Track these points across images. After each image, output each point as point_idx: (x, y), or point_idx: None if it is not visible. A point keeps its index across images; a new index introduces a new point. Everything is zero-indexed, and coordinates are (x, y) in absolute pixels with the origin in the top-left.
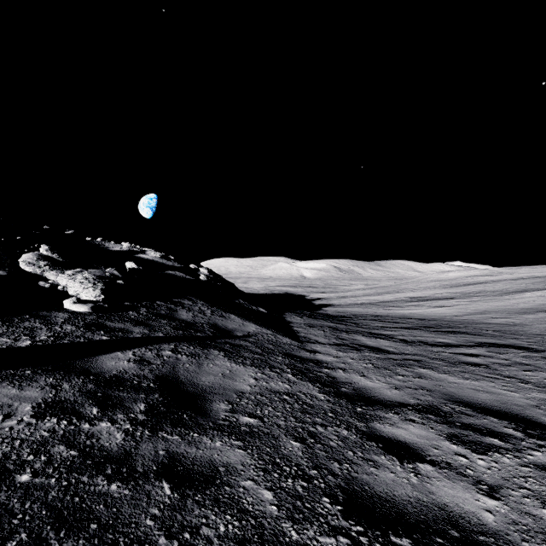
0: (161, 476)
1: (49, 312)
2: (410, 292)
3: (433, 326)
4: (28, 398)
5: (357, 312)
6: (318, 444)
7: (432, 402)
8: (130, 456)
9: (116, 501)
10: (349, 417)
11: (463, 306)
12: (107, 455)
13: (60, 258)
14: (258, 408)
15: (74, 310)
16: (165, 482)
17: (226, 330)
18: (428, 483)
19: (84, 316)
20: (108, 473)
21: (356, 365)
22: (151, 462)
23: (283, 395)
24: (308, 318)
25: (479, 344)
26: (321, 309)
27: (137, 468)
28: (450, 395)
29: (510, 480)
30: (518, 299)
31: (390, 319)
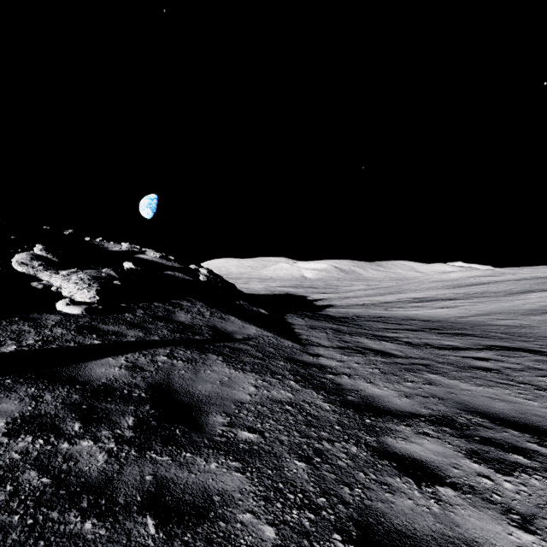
0: (146, 509)
1: (40, 314)
2: (412, 292)
3: (438, 328)
4: (3, 412)
5: (359, 313)
6: (325, 464)
7: (445, 412)
8: (112, 484)
9: (89, 544)
10: (357, 430)
11: (467, 307)
12: (85, 482)
13: (54, 258)
14: (259, 420)
15: (67, 312)
16: (149, 517)
17: (225, 333)
18: (452, 512)
19: (76, 318)
20: (84, 506)
21: (361, 370)
22: (135, 491)
23: (286, 405)
24: (310, 320)
25: (488, 347)
26: (322, 310)
27: (118, 499)
28: (464, 404)
29: (544, 508)
30: (523, 300)
31: (393, 320)
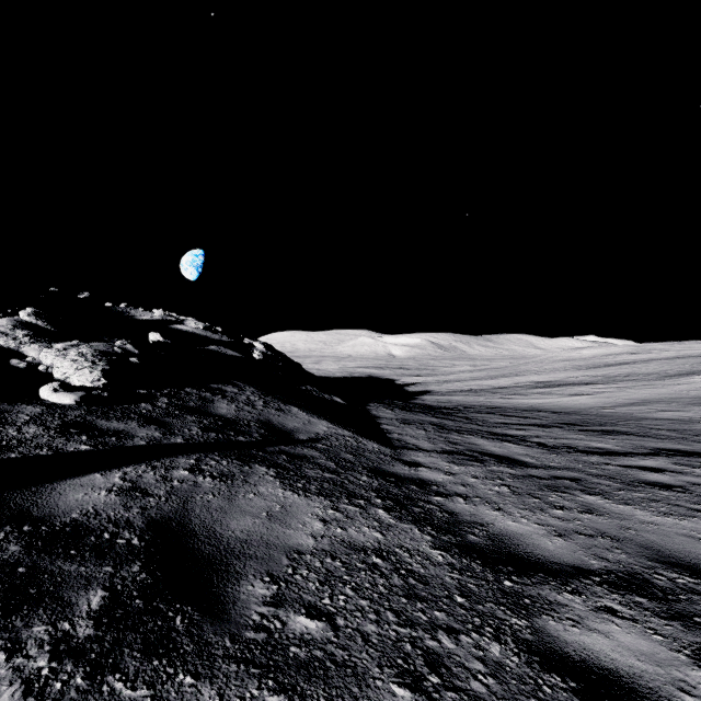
0: None
1: (12, 405)
2: (534, 375)
3: (578, 422)
4: None
5: (465, 402)
6: (449, 692)
7: (629, 565)
8: None
9: None
10: (494, 605)
11: (610, 394)
12: None
13: (48, 325)
14: (327, 590)
15: (54, 402)
16: None
17: (283, 431)
18: None
19: (65, 410)
20: None
21: (482, 489)
22: None
23: (372, 555)
24: (401, 411)
25: (656, 451)
26: (416, 397)
27: None
28: (655, 549)
29: None
30: (685, 385)
31: (513, 412)
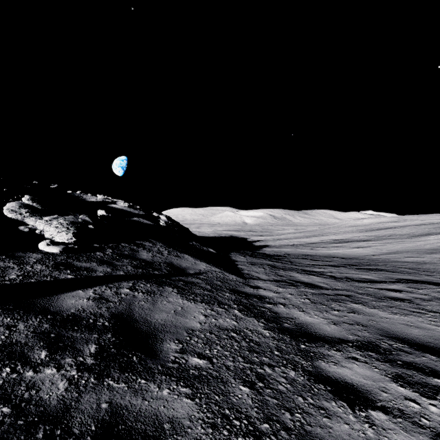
0: (99, 439)
1: (25, 253)
2: (333, 235)
3: (356, 264)
4: None
5: (290, 252)
6: (267, 389)
7: (369, 338)
8: (69, 413)
9: None
10: (294, 355)
11: (378, 247)
12: (44, 411)
13: (39, 206)
14: (207, 347)
15: (47, 251)
16: None
17: (180, 268)
18: (386, 437)
19: (55, 256)
20: (39, 437)
21: (294, 300)
22: (90, 420)
23: (231, 332)
24: (250, 257)
25: (399, 280)
26: (260, 249)
27: (73, 429)
28: (385, 330)
29: None
30: (424, 241)
31: (318, 258)
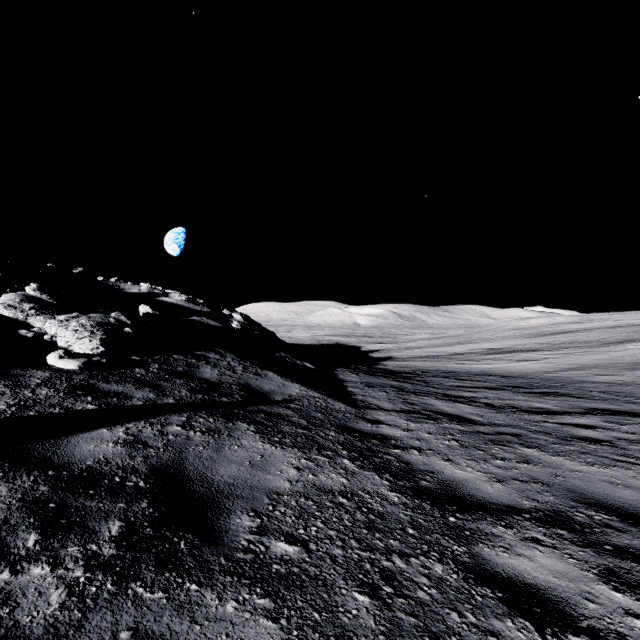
0: None
1: (25, 370)
2: (486, 342)
3: (523, 385)
4: None
5: (423, 367)
6: (400, 599)
7: (555, 505)
8: None
9: None
10: (440, 536)
11: (554, 360)
12: None
13: (51, 299)
14: (301, 522)
15: (60, 368)
16: None
17: (261, 393)
18: None
19: (71, 375)
20: None
21: (435, 443)
22: None
23: (338, 496)
24: (365, 375)
25: (590, 410)
26: (379, 363)
27: None
28: (579, 492)
29: None
30: (621, 352)
31: (466, 376)
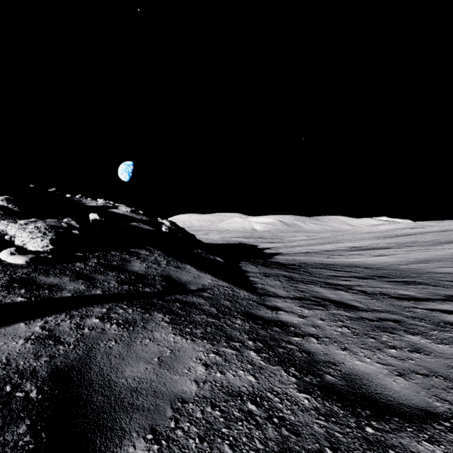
0: None
1: None
2: (348, 242)
3: (385, 275)
4: None
5: (305, 260)
6: None
7: None
8: None
9: None
10: None
11: (403, 255)
12: None
13: (16, 208)
14: (206, 448)
15: (10, 262)
16: None
17: (179, 283)
18: None
19: (16, 269)
20: None
21: (329, 330)
22: None
23: (247, 401)
24: (262, 267)
25: (448, 297)
26: (271, 257)
27: None
28: None
29: None
30: None
31: (339, 268)
